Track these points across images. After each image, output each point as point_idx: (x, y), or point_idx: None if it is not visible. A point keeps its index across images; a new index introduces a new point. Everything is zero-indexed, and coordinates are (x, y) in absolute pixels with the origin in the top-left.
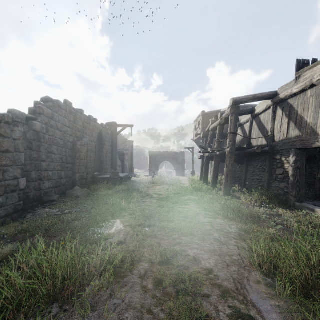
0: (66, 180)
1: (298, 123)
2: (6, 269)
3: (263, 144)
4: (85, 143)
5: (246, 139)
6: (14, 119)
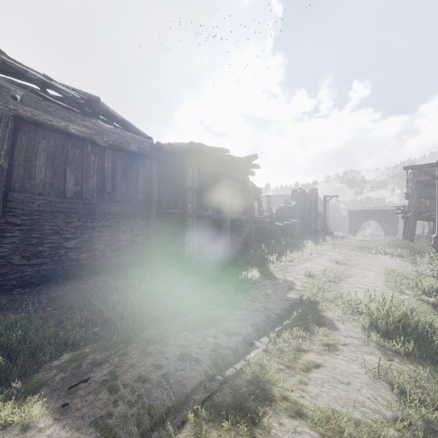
0: (301, 230)
1: None
2: (316, 244)
3: None
4: (307, 209)
5: None
6: (296, 205)
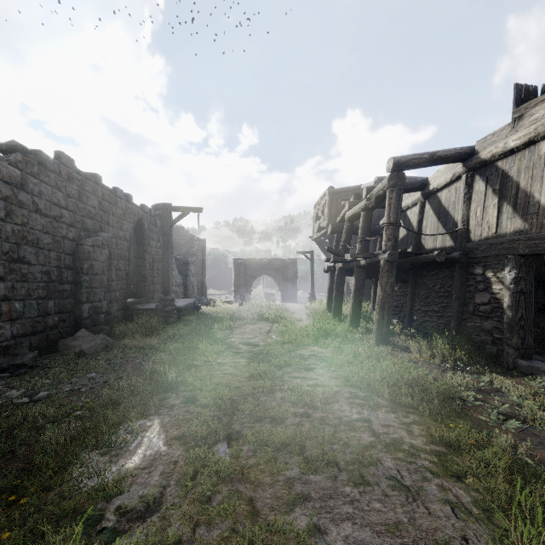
0: (60, 318)
1: (520, 206)
2: None
3: (446, 246)
4: (105, 242)
5: (413, 237)
6: None
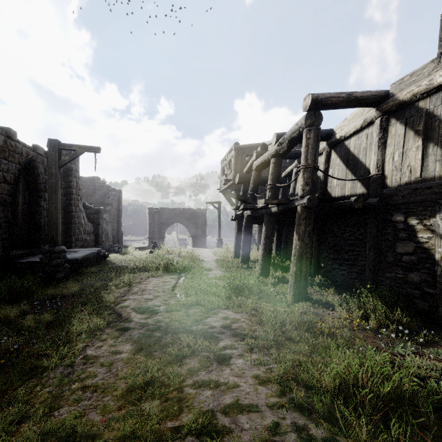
0: None
1: None
2: None
3: (356, 194)
4: None
5: (319, 186)
6: None
